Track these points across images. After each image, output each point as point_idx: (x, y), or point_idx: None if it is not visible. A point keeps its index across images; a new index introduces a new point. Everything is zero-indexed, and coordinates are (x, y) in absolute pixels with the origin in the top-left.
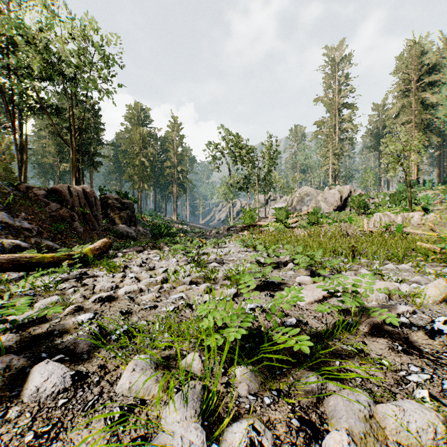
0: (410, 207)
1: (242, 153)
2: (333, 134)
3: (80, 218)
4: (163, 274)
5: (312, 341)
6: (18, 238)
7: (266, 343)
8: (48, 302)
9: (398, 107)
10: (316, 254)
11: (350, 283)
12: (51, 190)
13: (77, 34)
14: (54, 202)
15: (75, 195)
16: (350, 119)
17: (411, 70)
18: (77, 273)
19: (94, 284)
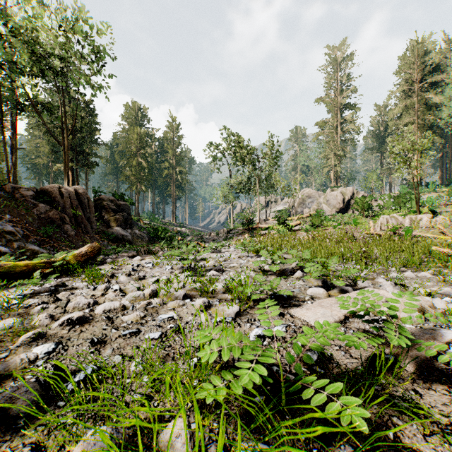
0: (417, 209)
1: (242, 153)
2: (335, 135)
3: (72, 221)
4: (153, 286)
5: (345, 390)
6: None
7: (283, 398)
8: (0, 328)
9: (401, 107)
10: (330, 262)
11: (386, 305)
12: (40, 191)
13: (70, 27)
14: (44, 204)
15: (67, 196)
16: (352, 120)
17: (413, 70)
18: (55, 284)
19: (69, 299)
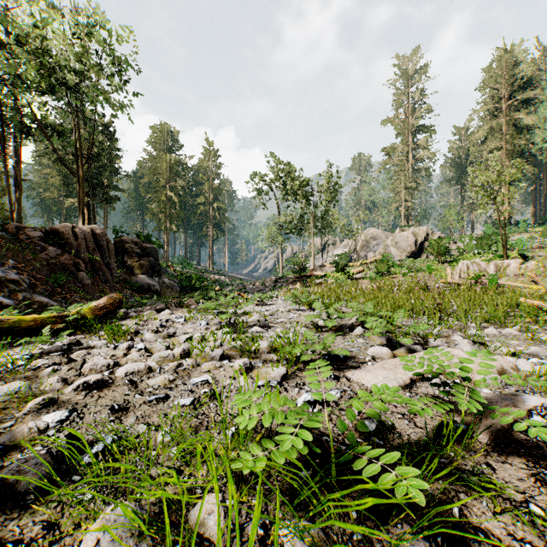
0: (504, 253)
1: (293, 185)
2: (405, 163)
3: (88, 267)
4: (184, 344)
5: (406, 464)
6: (1, 293)
7: (334, 471)
8: (4, 392)
9: (485, 130)
10: (395, 316)
11: (457, 366)
12: (50, 231)
13: (85, 34)
14: (54, 247)
15: (82, 237)
16: (426, 145)
17: (501, 84)
18: (68, 342)
19: (85, 360)
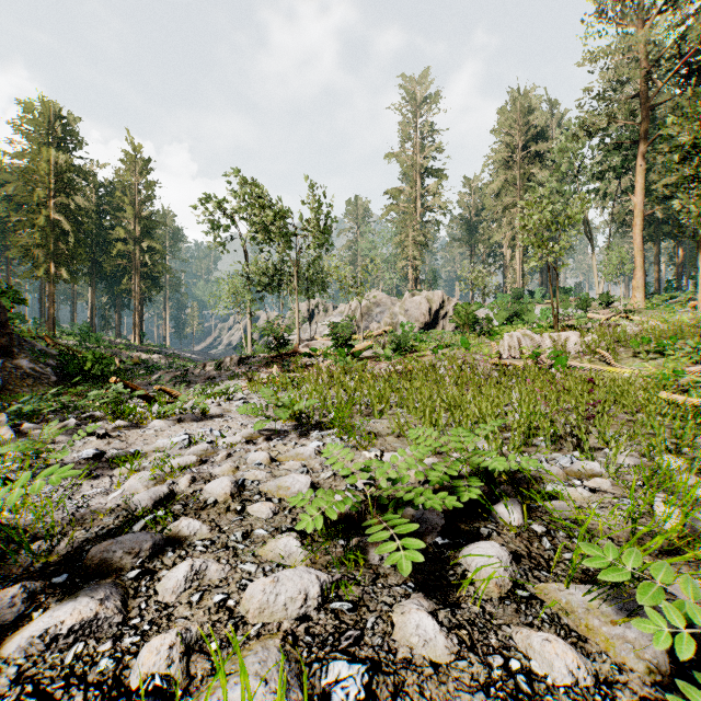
0: (556, 324)
1: (268, 216)
2: (413, 212)
3: None
4: None
5: None
6: None
7: None
8: None
9: (500, 182)
10: None
11: None
12: None
13: None
14: None
15: None
16: (437, 193)
17: (516, 131)
18: None
19: None
